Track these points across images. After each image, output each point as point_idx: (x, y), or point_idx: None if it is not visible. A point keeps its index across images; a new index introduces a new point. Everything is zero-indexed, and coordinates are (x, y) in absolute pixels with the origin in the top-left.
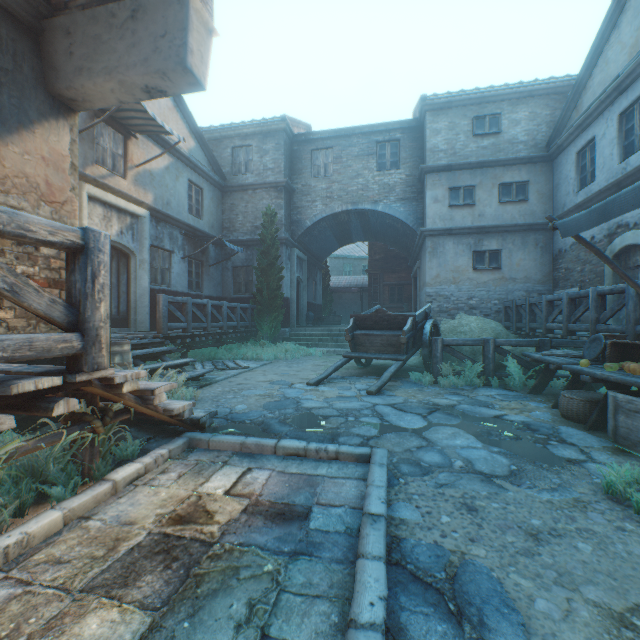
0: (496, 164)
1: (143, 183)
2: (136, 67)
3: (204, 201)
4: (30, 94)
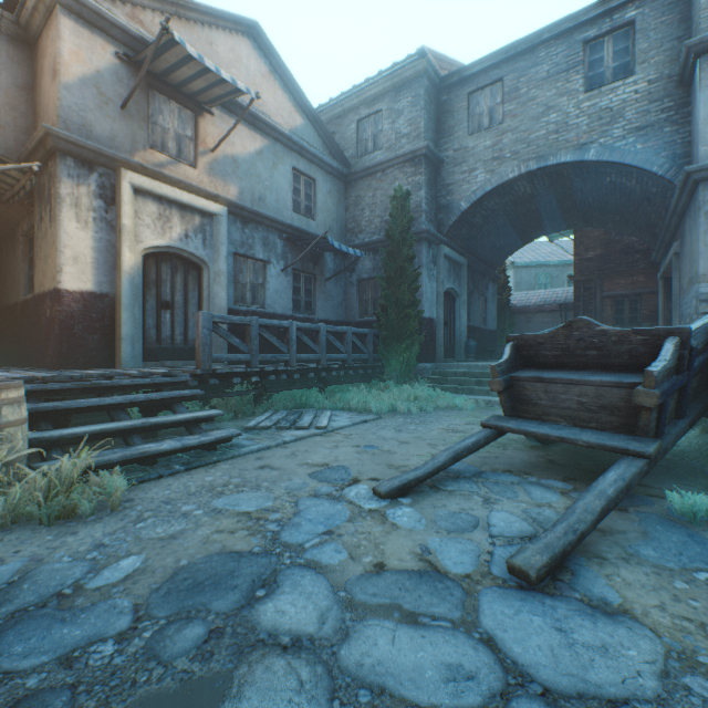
0: None
1: (222, 173)
2: None
3: (317, 196)
4: None
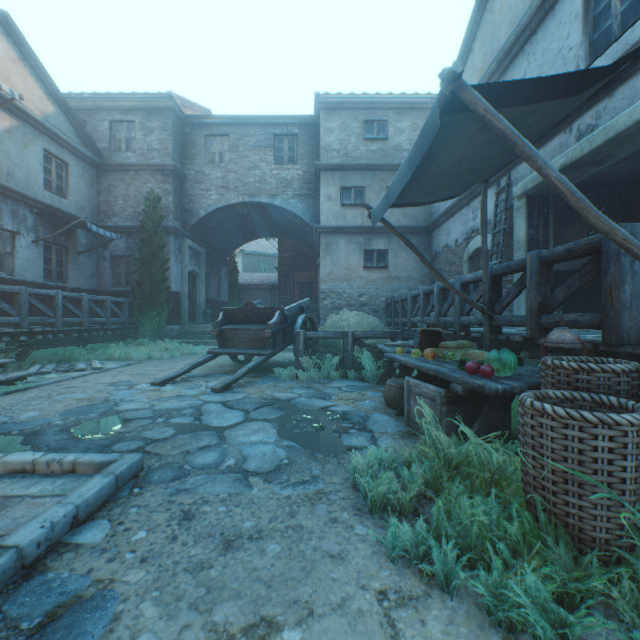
0: (384, 168)
1: None
2: None
3: (70, 178)
4: None
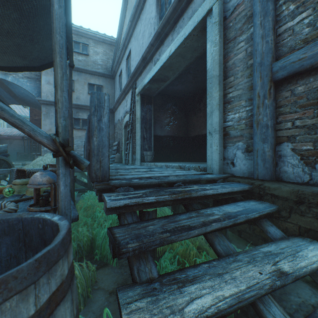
0: (86, 72)
1: None
2: None
3: None
4: None
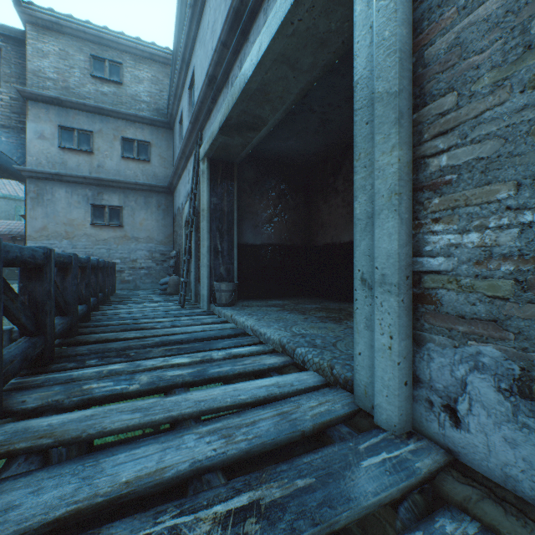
0: (118, 115)
1: None
2: None
3: None
4: None
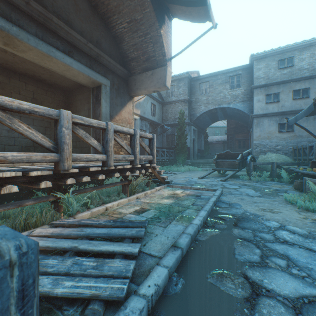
0: (291, 81)
1: (137, 107)
2: (152, 87)
3: (156, 110)
4: (126, 96)
